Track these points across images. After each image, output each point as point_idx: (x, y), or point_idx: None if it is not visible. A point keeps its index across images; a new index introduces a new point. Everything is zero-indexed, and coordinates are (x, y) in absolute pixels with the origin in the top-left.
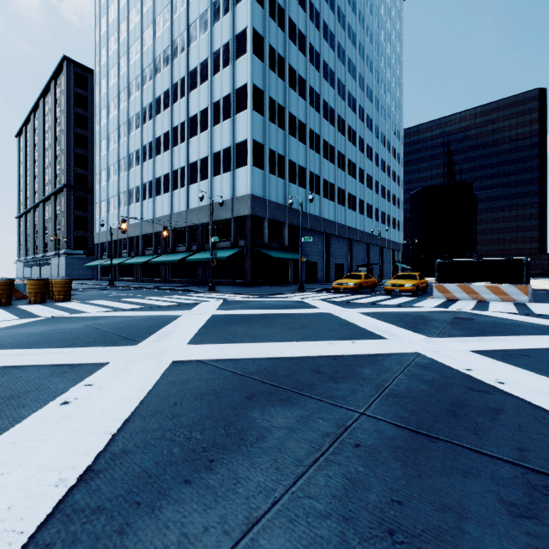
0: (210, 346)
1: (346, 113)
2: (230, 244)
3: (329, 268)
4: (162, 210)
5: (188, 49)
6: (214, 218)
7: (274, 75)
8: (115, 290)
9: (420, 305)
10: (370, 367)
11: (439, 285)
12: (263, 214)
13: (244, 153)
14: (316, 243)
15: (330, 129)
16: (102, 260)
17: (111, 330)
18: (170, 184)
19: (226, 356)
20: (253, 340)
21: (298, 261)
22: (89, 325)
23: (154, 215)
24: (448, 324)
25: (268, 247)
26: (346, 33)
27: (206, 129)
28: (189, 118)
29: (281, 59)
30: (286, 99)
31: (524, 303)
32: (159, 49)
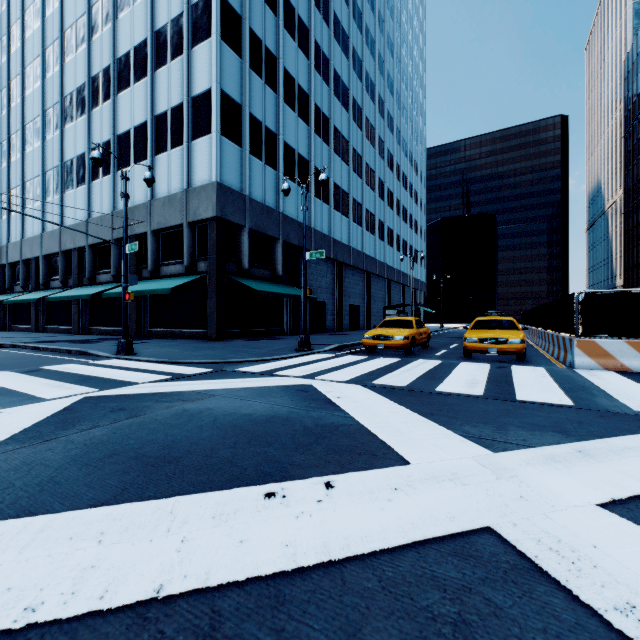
0: None
1: (363, 99)
2: (183, 268)
3: (342, 311)
4: (74, 214)
5: None
6: (157, 224)
7: None
8: None
9: None
10: None
11: (587, 341)
12: (241, 219)
13: (205, 112)
14: (324, 274)
15: (343, 113)
16: None
17: None
18: (86, 169)
19: None
20: None
21: (299, 298)
22: None
23: (63, 223)
24: None
25: (250, 275)
26: None
27: (143, 75)
28: (116, 60)
29: None
30: (280, 45)
31: None
32: None
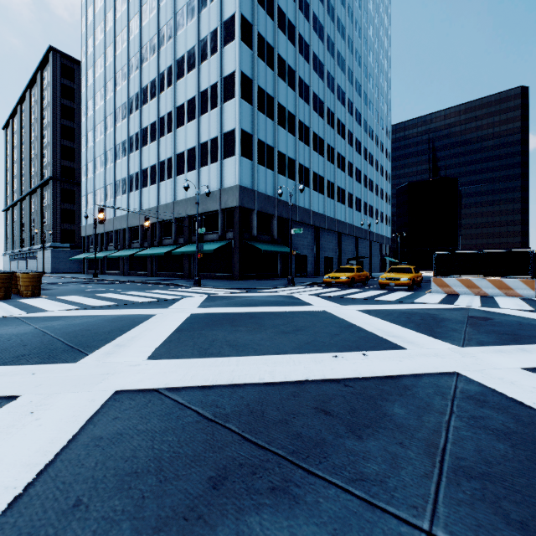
0: (176, 363)
1: (335, 106)
2: (218, 236)
3: (319, 262)
4: (149, 202)
5: (175, 37)
6: (202, 210)
7: (263, 63)
8: (96, 284)
9: (422, 301)
10: (401, 401)
11: (438, 279)
12: (252, 205)
13: (232, 142)
14: (306, 236)
15: (320, 121)
16: (88, 253)
17: (59, 336)
18: (156, 175)
19: (193, 381)
20: (235, 352)
21: (288, 254)
22: (38, 329)
23: (141, 207)
24: (467, 326)
25: (257, 240)
26: (336, 25)
27: (193, 118)
28: (176, 108)
29: (270, 48)
30: (276, 89)
31: (531, 298)
32: (146, 38)
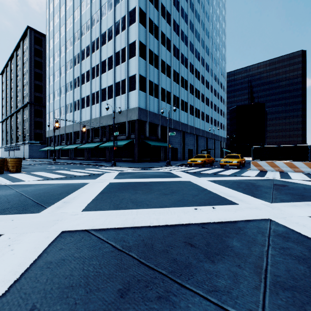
0: (100, 213)
1: (194, 61)
2: (125, 137)
3: (184, 152)
4: (85, 117)
5: (100, 20)
6: (116, 121)
7: (152, 36)
8: (54, 165)
9: (246, 175)
10: (237, 238)
11: (254, 162)
12: (145, 119)
13: (134, 82)
14: (177, 137)
15: (185, 70)
16: (50, 147)
17: (30, 196)
18: (90, 101)
19: (110, 225)
20: (135, 206)
21: (167, 147)
22: (18, 192)
23: (81, 120)
24: (273, 190)
25: (149, 139)
26: (194, 14)
27: (111, 68)
28: (101, 62)
29: (156, 27)
30: (159, 51)
31: (309, 173)
32: (84, 21)
